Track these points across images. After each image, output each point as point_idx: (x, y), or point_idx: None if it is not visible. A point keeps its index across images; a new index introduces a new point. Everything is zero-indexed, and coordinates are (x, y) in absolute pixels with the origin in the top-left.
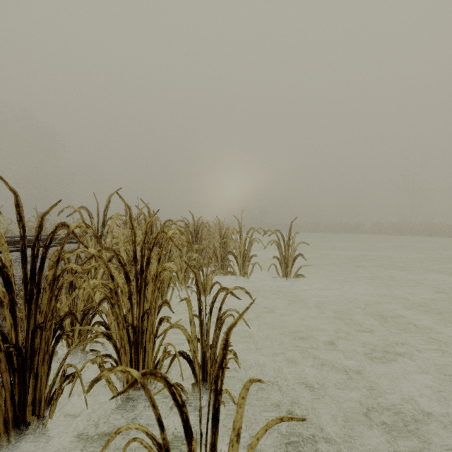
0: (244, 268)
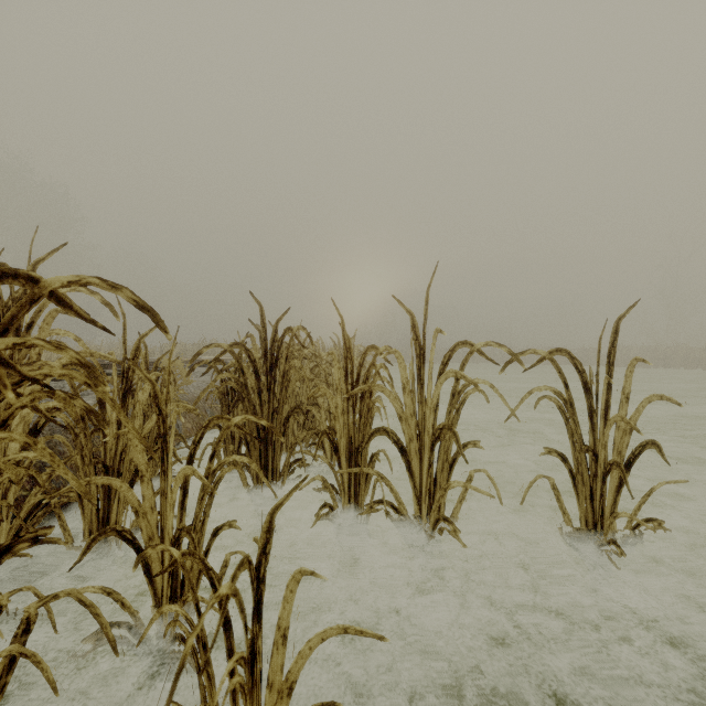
0: (437, 495)
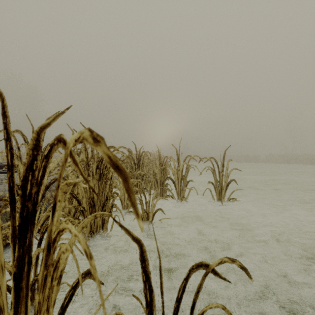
0: (181, 192)
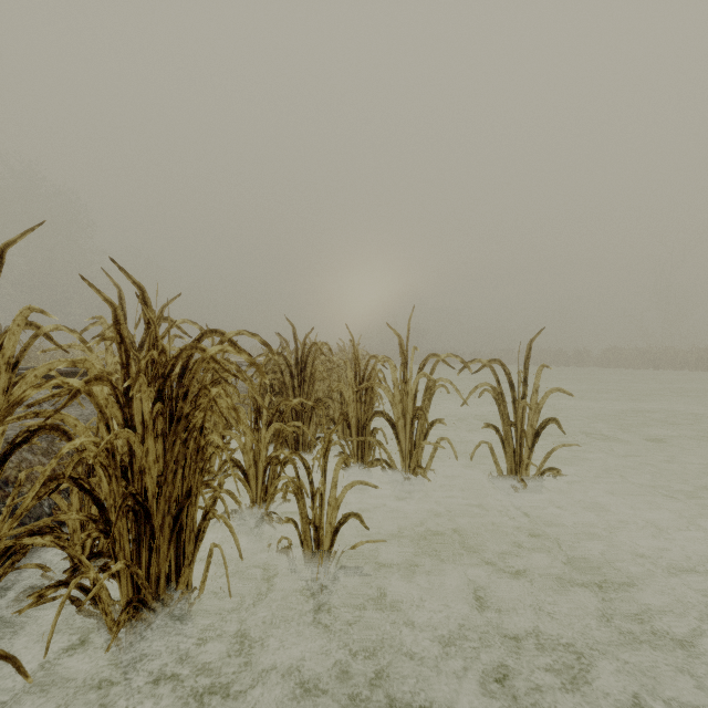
0: (414, 452)
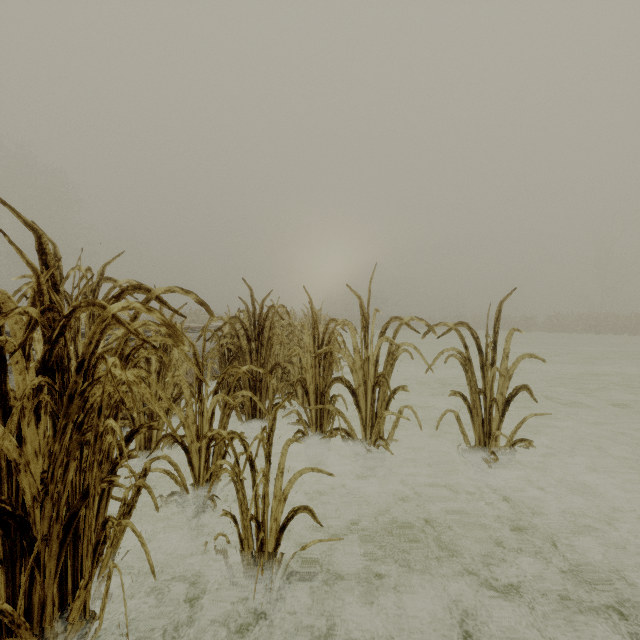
0: (376, 422)
